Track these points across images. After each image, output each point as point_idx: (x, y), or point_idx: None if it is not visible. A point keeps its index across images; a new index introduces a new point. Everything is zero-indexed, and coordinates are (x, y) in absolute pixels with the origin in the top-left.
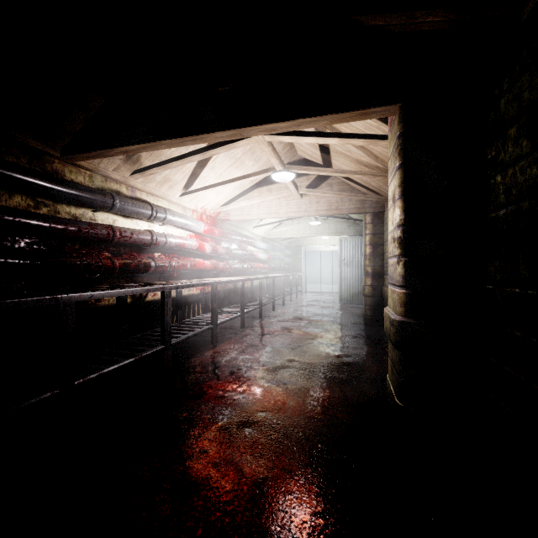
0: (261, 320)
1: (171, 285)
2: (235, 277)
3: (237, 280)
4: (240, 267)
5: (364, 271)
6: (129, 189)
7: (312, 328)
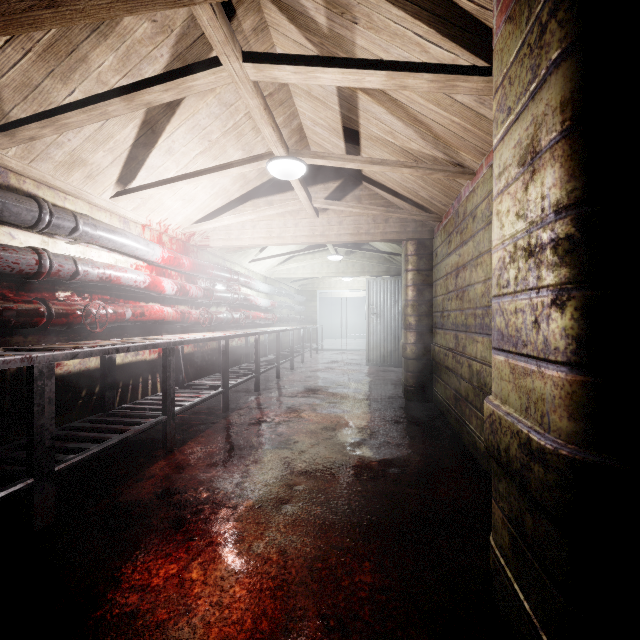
0: (258, 396)
1: (56, 352)
2: (215, 333)
3: (215, 337)
4: (228, 317)
5: (405, 322)
6: None
7: (332, 407)
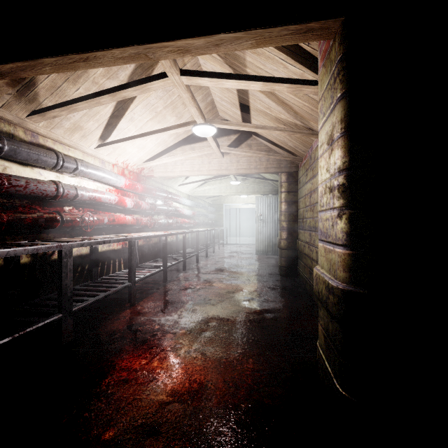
0: (185, 273)
1: (73, 242)
2: (158, 232)
3: (159, 235)
4: (165, 222)
5: (280, 225)
6: (29, 133)
7: (232, 280)
